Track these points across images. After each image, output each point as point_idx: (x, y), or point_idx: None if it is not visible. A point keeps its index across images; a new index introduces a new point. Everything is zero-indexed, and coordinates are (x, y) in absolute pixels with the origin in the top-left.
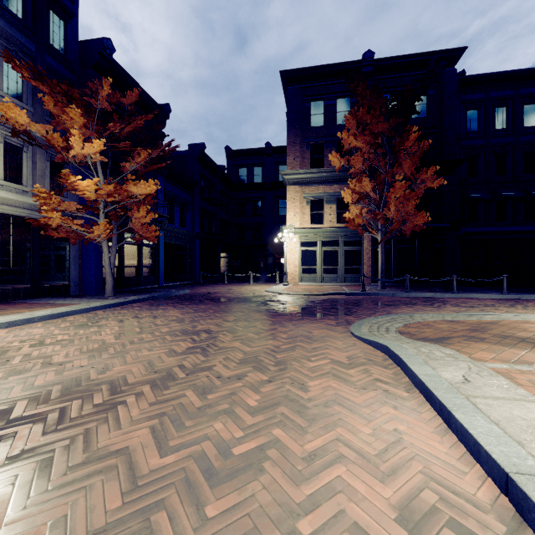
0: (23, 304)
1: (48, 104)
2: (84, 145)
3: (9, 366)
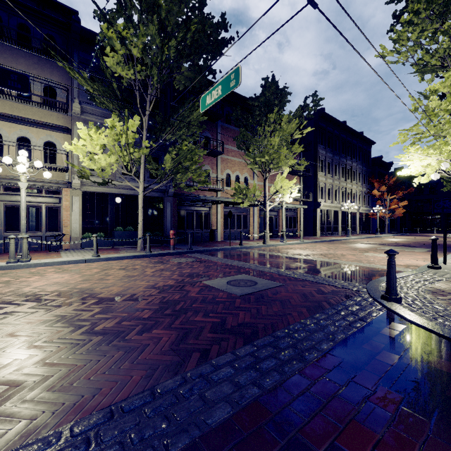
0: (371, 234)
1: (375, 185)
2: (389, 195)
3: (412, 238)
